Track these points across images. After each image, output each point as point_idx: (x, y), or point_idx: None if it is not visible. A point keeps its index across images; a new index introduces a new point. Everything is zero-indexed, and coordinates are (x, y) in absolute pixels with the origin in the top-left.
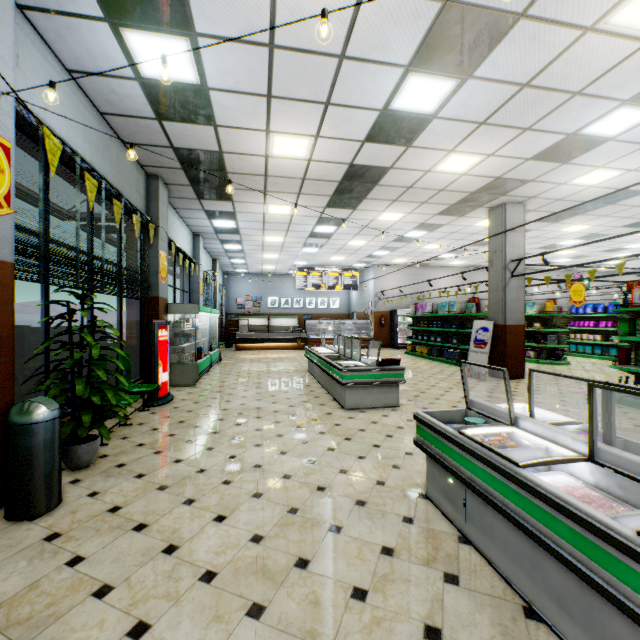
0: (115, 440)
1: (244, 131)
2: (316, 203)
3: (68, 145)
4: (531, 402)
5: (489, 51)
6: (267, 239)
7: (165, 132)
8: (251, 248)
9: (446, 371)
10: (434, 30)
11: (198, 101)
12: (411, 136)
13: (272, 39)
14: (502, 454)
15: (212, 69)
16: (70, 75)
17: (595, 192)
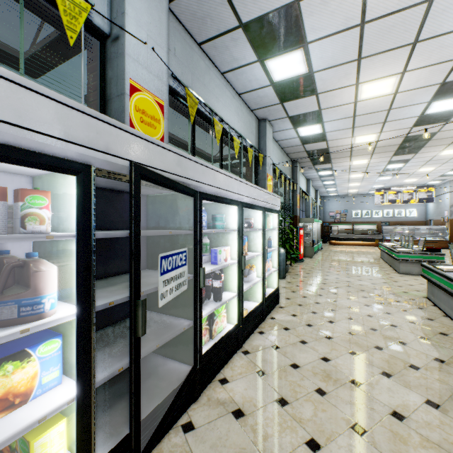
0: (290, 269)
1: (340, 139)
2: (385, 155)
3: (277, 167)
4: None
5: None
6: (351, 176)
7: (304, 147)
8: (340, 182)
9: None
10: (440, 90)
11: (320, 136)
12: (446, 118)
13: (354, 115)
14: (441, 269)
15: (328, 128)
16: (276, 142)
17: None
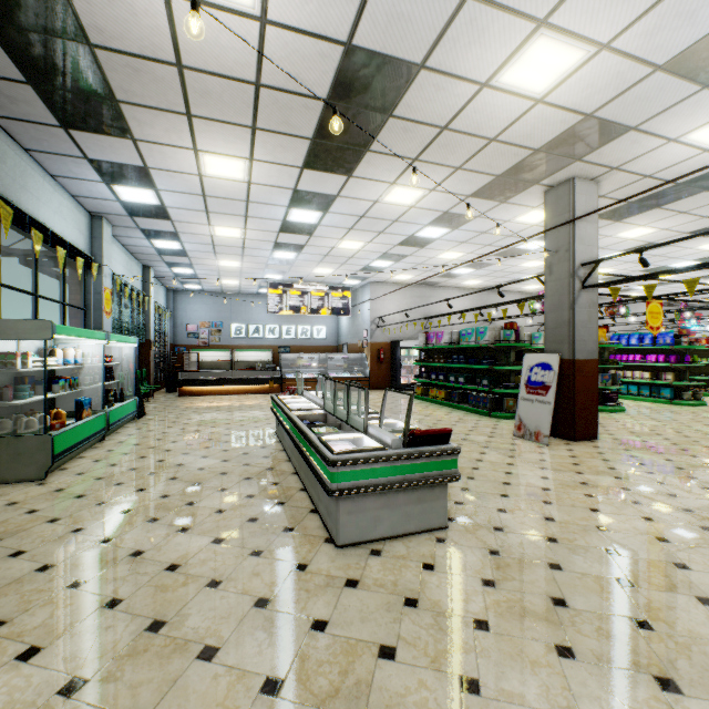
0: None
1: None
2: (286, 156)
3: None
4: None
5: None
6: (217, 232)
7: None
8: (197, 248)
9: (481, 427)
10: None
11: None
12: None
13: None
14: None
15: None
16: None
17: (703, 164)
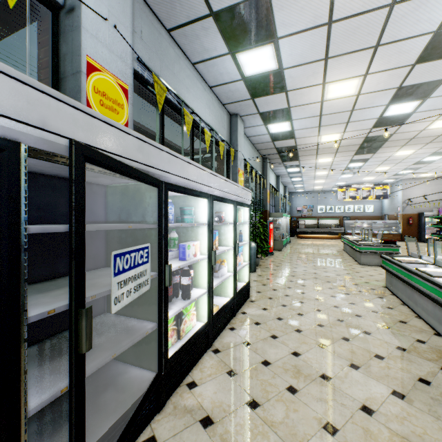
0: (260, 262)
1: (307, 137)
2: (347, 154)
3: (248, 163)
4: (428, 250)
5: (434, 90)
6: (317, 173)
7: (274, 144)
8: (307, 179)
9: None
10: (397, 94)
11: (289, 134)
12: (401, 121)
13: (321, 114)
14: (399, 261)
15: (296, 126)
16: (247, 138)
17: None
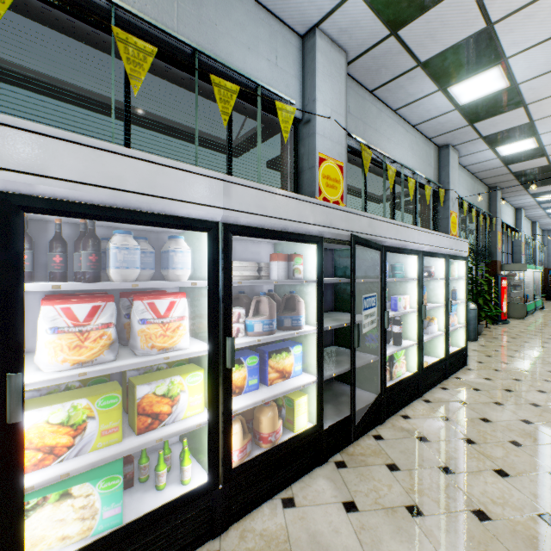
0: (484, 331)
1: None
2: None
3: (465, 200)
4: None
5: None
6: None
7: (508, 169)
8: None
9: None
10: None
11: (535, 152)
12: None
13: None
14: None
15: (547, 140)
16: (463, 168)
17: None
